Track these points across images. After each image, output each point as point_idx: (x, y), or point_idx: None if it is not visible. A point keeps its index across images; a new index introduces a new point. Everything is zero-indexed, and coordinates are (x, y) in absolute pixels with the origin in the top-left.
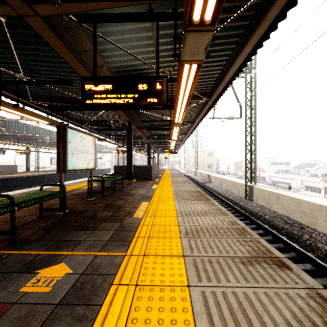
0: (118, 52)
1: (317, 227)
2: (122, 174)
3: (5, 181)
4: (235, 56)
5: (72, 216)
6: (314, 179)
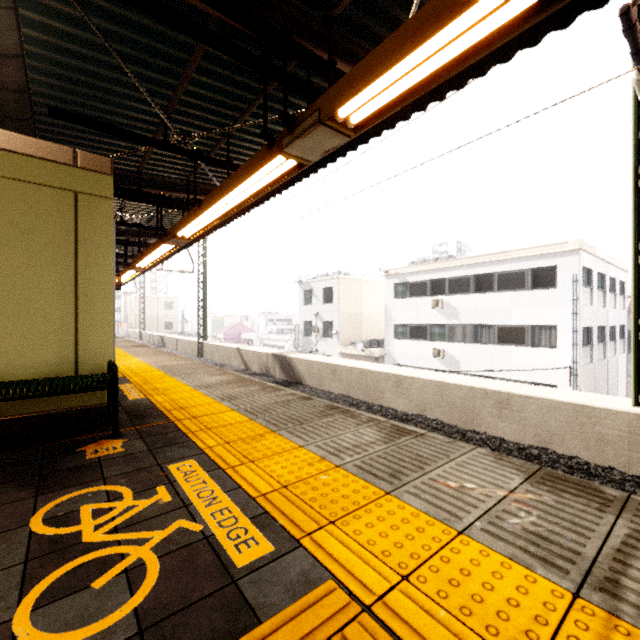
0: None
1: (231, 363)
2: None
3: None
4: None
5: None
6: None
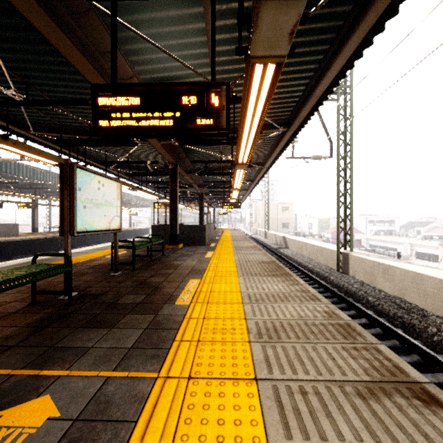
0: (155, 55)
1: None
2: (164, 237)
3: (2, 246)
4: (329, 63)
5: (82, 302)
6: (429, 243)
